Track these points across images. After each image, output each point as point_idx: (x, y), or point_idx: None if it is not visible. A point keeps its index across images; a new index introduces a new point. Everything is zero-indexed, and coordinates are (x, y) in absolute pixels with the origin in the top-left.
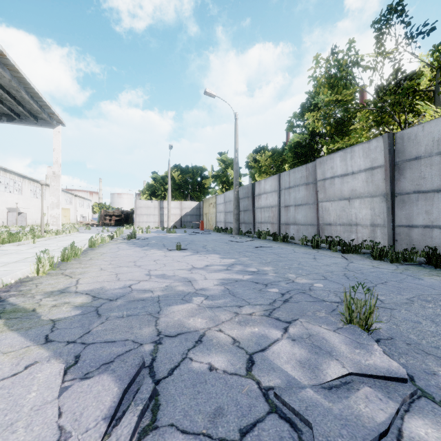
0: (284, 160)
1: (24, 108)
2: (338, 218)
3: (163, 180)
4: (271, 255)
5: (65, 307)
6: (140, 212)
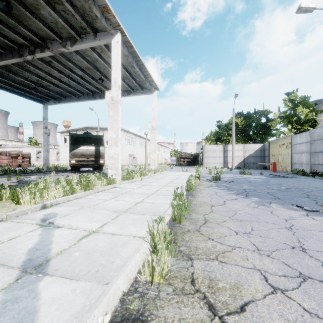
0: None
1: (135, 81)
2: None
3: (227, 126)
4: None
5: None
6: (207, 155)
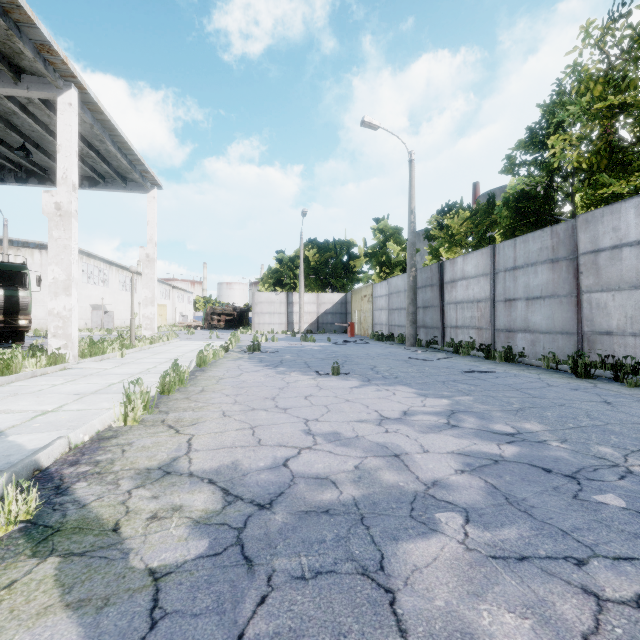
0: (493, 224)
1: (110, 166)
2: (630, 323)
3: (292, 262)
4: (510, 391)
5: (175, 524)
6: (260, 310)
